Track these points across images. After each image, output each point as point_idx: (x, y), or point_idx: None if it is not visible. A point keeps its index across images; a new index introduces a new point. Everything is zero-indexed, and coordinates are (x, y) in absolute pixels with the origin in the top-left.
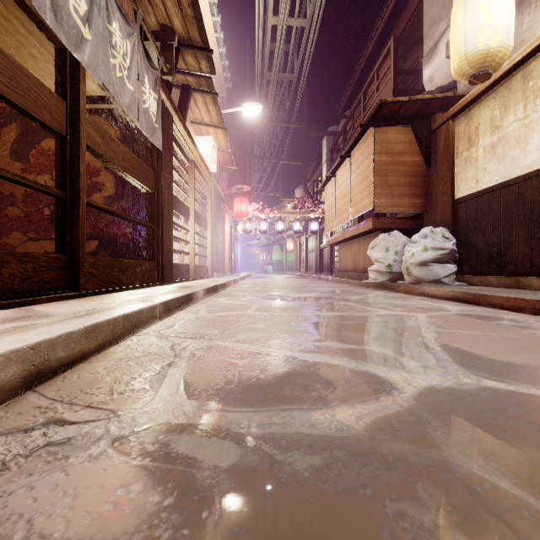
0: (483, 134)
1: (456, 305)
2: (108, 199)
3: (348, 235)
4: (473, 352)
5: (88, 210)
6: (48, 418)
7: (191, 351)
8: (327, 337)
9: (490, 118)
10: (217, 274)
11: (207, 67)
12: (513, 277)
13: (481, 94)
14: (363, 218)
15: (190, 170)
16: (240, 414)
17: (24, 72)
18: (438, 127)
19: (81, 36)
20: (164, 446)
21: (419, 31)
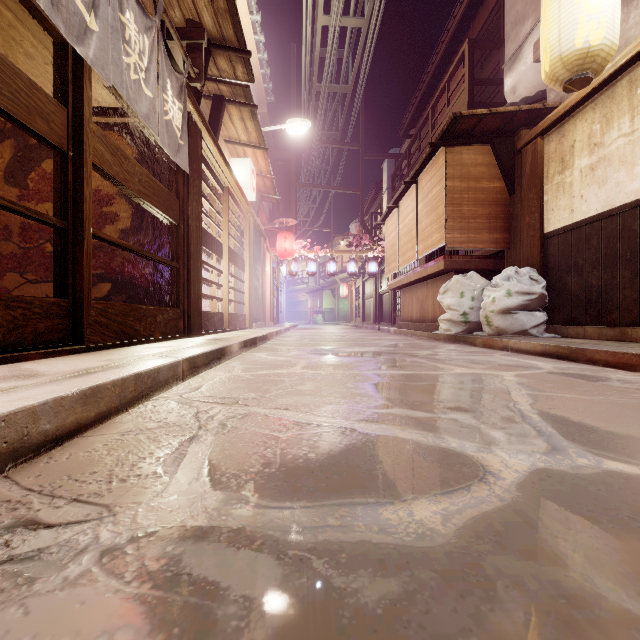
0: (579, 154)
1: (548, 362)
2: (123, 233)
3: (413, 278)
4: (583, 422)
5: (99, 246)
6: (17, 517)
7: (221, 421)
8: (394, 403)
9: (588, 134)
10: (256, 325)
11: (244, 73)
12: (617, 327)
13: (577, 104)
14: (431, 257)
15: (223, 199)
16: (283, 512)
17: (13, 69)
18: (523, 147)
19: (85, 26)
20: (173, 563)
21: (499, 33)
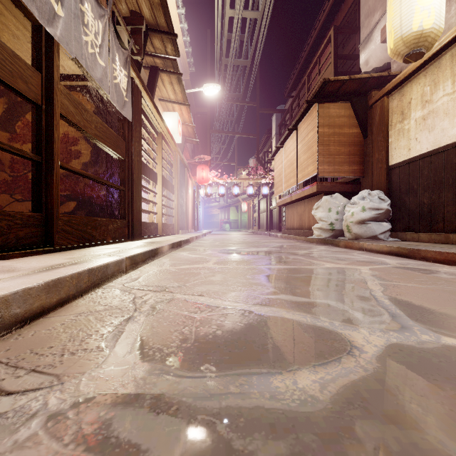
0: (414, 108)
1: (393, 259)
2: (85, 165)
3: (294, 198)
4: (422, 305)
5: (67, 175)
6: None
7: (151, 304)
8: (281, 290)
9: (421, 94)
10: (182, 231)
11: (173, 50)
12: (442, 233)
13: (413, 72)
14: (307, 183)
15: (158, 141)
16: (195, 381)
17: None
18: (374, 103)
19: (53, 12)
20: (104, 427)
21: (356, 22)
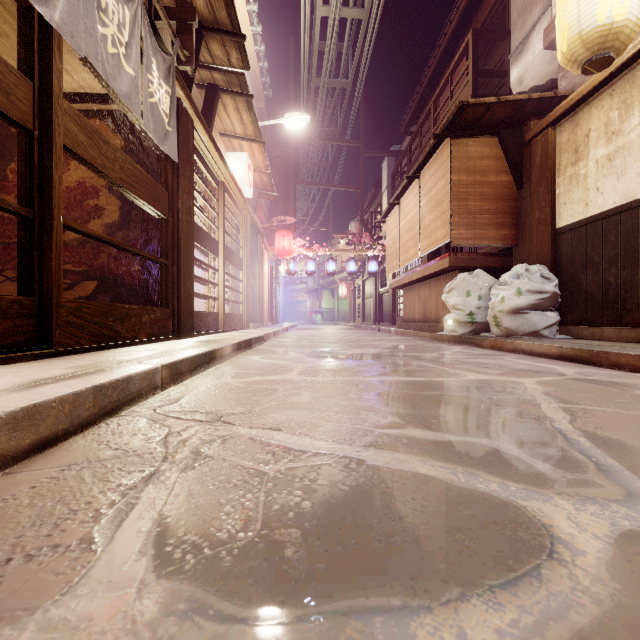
0: (594, 143)
1: (567, 366)
2: (109, 227)
3: (416, 276)
4: None
5: (83, 242)
6: None
7: (194, 447)
8: (406, 420)
9: (605, 122)
10: (253, 325)
11: (239, 59)
12: (639, 328)
13: (593, 91)
14: (433, 255)
15: (218, 194)
16: (256, 632)
17: None
18: (533, 138)
19: None
20: None
21: (503, 25)
